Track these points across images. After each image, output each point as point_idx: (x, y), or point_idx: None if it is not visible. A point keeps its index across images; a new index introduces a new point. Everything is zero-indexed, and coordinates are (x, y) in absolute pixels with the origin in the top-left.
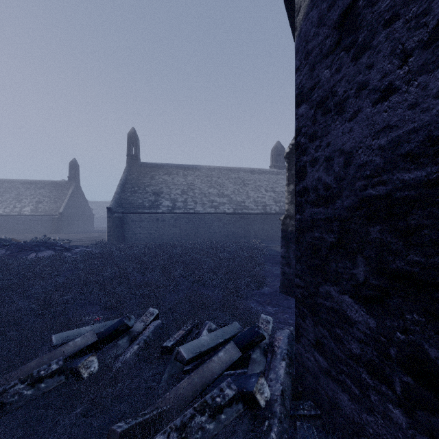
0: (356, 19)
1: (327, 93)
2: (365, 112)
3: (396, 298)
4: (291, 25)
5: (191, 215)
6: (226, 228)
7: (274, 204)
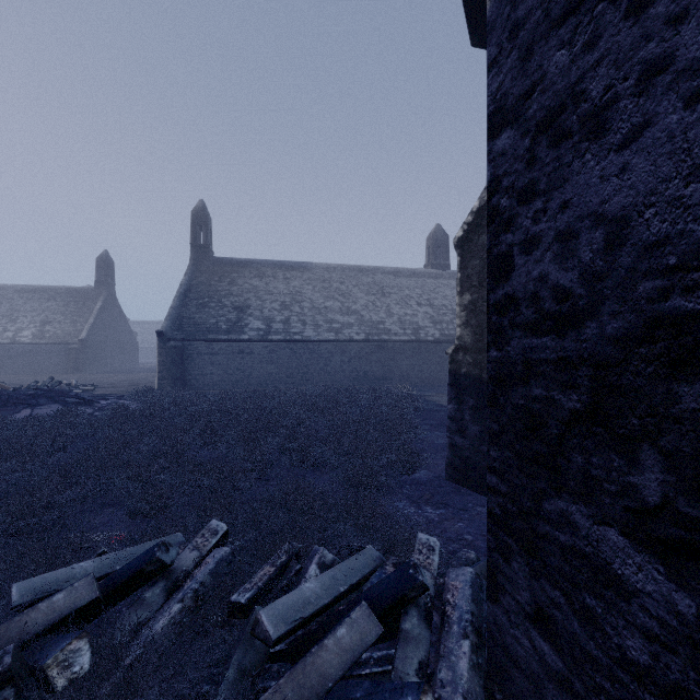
0: None
1: (562, 99)
2: (665, 123)
3: None
4: (466, 14)
5: (297, 344)
6: (354, 364)
7: (431, 326)
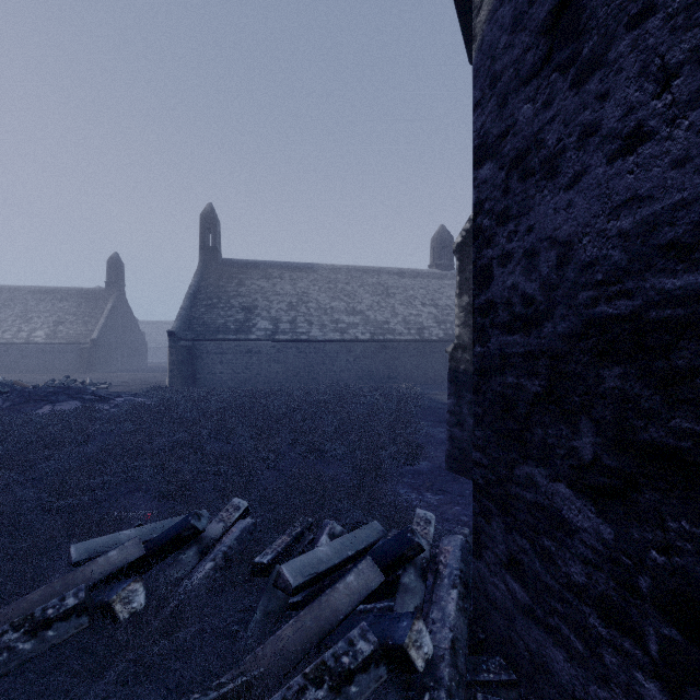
0: (578, 17)
1: (528, 143)
2: (595, 173)
3: (649, 492)
4: (464, 37)
5: (303, 344)
6: (359, 364)
7: (435, 326)
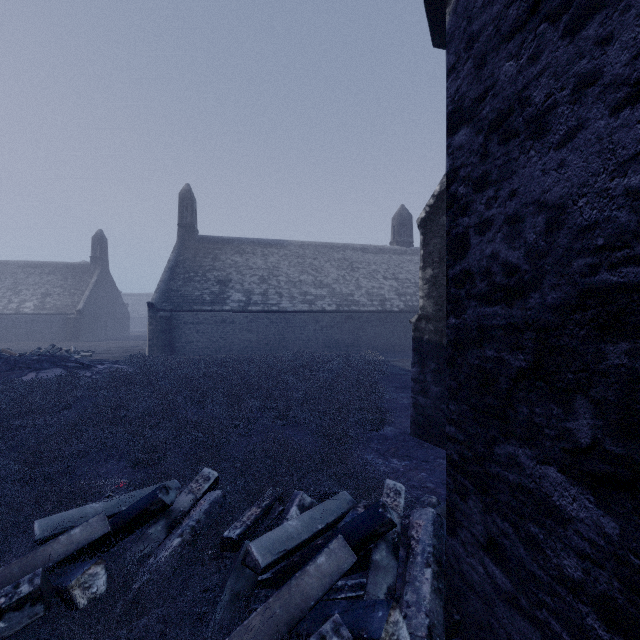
0: None
1: (511, 103)
2: (595, 127)
3: None
4: (428, 19)
5: (274, 314)
6: (326, 333)
7: (396, 298)
